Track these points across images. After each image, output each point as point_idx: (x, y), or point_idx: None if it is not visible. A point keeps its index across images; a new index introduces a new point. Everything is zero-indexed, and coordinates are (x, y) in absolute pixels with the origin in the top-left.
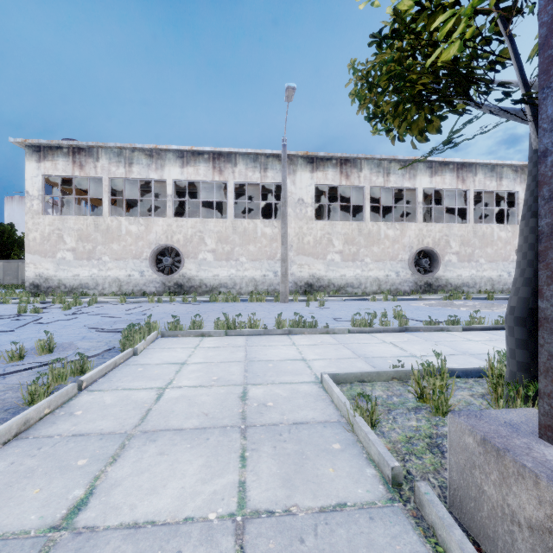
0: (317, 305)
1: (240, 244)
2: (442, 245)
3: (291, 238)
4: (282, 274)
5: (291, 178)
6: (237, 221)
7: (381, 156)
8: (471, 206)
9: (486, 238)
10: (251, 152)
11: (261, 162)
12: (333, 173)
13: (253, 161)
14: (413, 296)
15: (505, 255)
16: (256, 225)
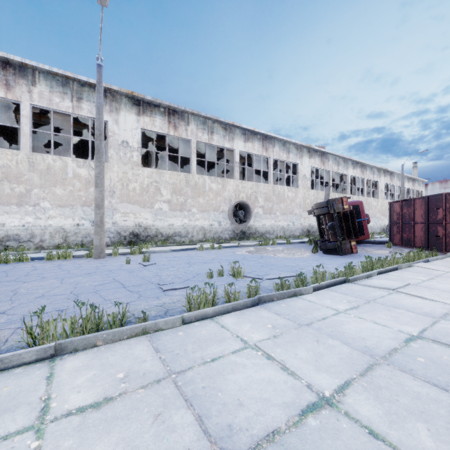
0: (141, 260)
1: (41, 184)
2: (253, 200)
3: (113, 183)
4: (95, 223)
5: (113, 116)
6: (36, 155)
7: (206, 115)
8: (271, 171)
9: (280, 196)
10: (57, 72)
11: (73, 89)
12: (162, 121)
13: (61, 84)
14: (232, 243)
15: (291, 209)
16: (65, 163)
